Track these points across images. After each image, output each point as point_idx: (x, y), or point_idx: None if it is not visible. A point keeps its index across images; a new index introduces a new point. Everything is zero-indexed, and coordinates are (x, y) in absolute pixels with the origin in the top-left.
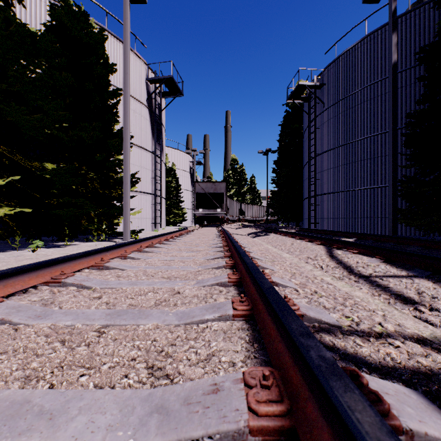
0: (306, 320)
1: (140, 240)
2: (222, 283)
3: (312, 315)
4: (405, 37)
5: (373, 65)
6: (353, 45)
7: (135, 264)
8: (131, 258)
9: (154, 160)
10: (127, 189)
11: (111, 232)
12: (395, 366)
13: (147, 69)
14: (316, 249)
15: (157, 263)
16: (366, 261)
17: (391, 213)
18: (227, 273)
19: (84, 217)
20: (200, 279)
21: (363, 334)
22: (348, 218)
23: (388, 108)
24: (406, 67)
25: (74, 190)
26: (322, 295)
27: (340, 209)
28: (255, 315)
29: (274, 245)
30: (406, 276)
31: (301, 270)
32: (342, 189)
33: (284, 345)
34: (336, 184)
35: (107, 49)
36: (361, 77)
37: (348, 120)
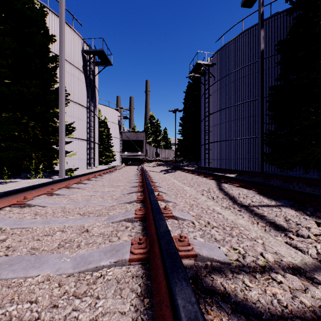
0: (200, 259)
1: (69, 178)
2: (129, 219)
3: (205, 254)
4: (268, 34)
5: (247, 52)
6: (234, 37)
7: (58, 201)
8: (56, 194)
9: (88, 114)
10: (62, 136)
11: (49, 170)
12: (284, 313)
13: (83, 43)
14: (209, 183)
15: (78, 199)
16: (246, 193)
17: (260, 156)
18: (136, 208)
19: (26, 158)
20: (111, 214)
21: (250, 270)
22: (231, 159)
23: (257, 83)
24: (269, 55)
25: (17, 136)
26: (214, 226)
27: (226, 153)
28: (150, 259)
29: (179, 180)
30: (276, 206)
31: (198, 201)
32: (227, 138)
33: (172, 315)
34: (223, 135)
35: (49, 24)
36: (240, 60)
37: (231, 90)
